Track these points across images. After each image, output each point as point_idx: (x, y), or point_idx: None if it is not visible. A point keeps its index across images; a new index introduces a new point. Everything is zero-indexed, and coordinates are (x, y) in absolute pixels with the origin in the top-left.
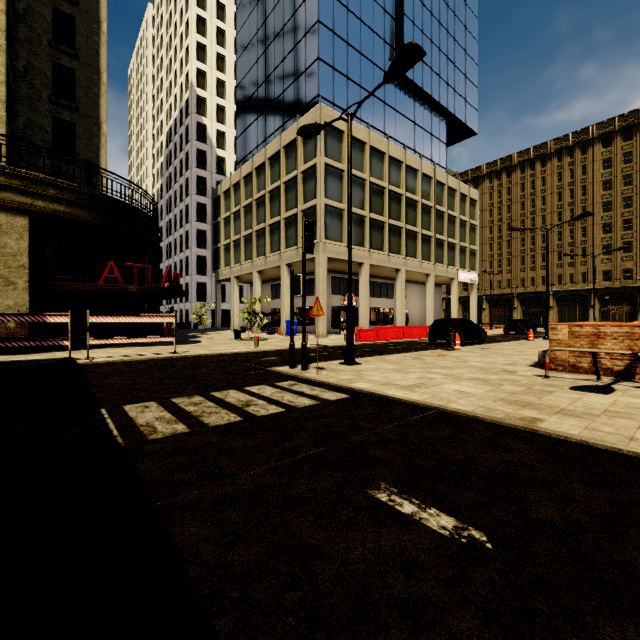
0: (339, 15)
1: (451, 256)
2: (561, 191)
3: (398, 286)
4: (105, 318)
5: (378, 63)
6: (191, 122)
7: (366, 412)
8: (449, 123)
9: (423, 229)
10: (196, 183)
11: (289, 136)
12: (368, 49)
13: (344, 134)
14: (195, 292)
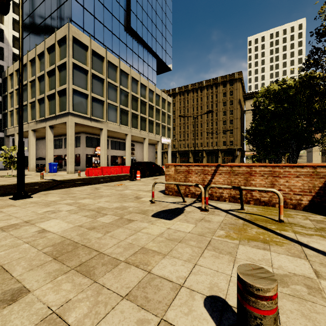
0: None
1: (157, 129)
2: (208, 104)
3: (126, 143)
4: None
5: (115, 15)
6: None
7: None
8: (158, 61)
9: (142, 113)
10: None
11: (50, 41)
12: (109, 5)
13: (88, 48)
14: None
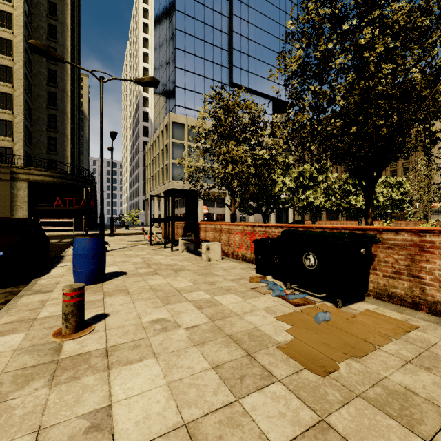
0: (189, 60)
1: None
2: None
3: (226, 202)
4: (45, 220)
5: (217, 79)
6: (140, 112)
7: (57, 243)
8: (275, 102)
9: None
10: (143, 145)
11: (162, 127)
12: (209, 73)
13: (185, 125)
14: (142, 205)
